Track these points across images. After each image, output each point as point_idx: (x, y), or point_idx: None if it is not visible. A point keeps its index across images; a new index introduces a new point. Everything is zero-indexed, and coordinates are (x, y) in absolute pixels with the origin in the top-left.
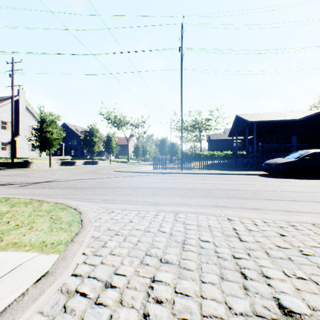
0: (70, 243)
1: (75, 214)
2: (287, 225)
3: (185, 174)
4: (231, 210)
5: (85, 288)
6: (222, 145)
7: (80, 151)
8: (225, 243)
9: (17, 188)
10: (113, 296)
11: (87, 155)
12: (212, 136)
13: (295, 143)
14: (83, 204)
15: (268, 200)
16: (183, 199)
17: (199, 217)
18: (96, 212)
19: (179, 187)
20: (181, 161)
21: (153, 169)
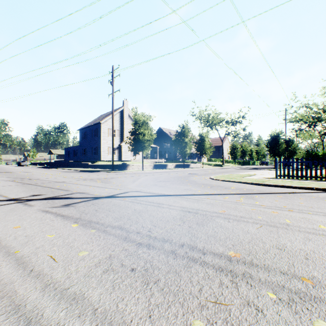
0: None
1: None
2: None
3: None
4: None
5: None
6: None
7: (173, 154)
8: None
9: (46, 213)
10: None
11: (179, 158)
12: None
13: None
14: None
15: None
16: None
17: None
18: None
19: None
20: None
21: (275, 177)
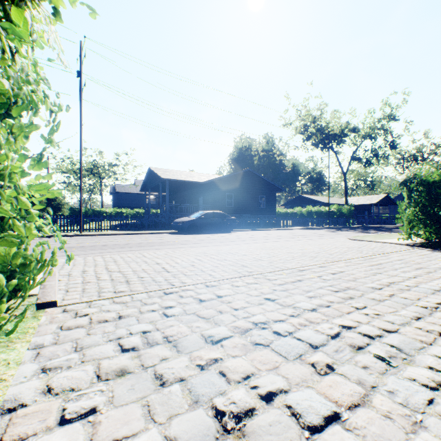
0: None
1: None
2: (172, 251)
3: (89, 236)
4: (142, 251)
5: (74, 273)
6: (133, 201)
7: None
8: (139, 258)
9: None
10: (92, 272)
11: None
12: (120, 188)
13: (202, 203)
14: None
15: (168, 245)
16: (102, 250)
17: (121, 255)
18: None
19: (90, 245)
20: (81, 220)
21: None
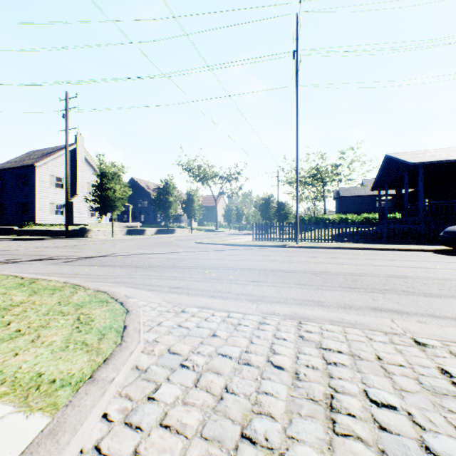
0: (84, 384)
1: (118, 314)
2: None
3: (303, 249)
4: (413, 321)
5: None
6: (360, 205)
7: (152, 215)
8: (441, 418)
9: (59, 265)
10: None
11: (161, 221)
12: (343, 191)
13: None
14: (139, 293)
15: None
16: (308, 291)
17: (349, 333)
18: (155, 310)
19: (296, 269)
20: (296, 228)
21: (253, 240)
